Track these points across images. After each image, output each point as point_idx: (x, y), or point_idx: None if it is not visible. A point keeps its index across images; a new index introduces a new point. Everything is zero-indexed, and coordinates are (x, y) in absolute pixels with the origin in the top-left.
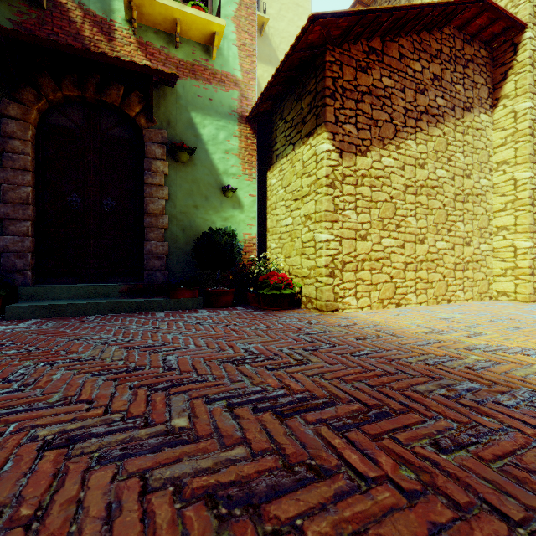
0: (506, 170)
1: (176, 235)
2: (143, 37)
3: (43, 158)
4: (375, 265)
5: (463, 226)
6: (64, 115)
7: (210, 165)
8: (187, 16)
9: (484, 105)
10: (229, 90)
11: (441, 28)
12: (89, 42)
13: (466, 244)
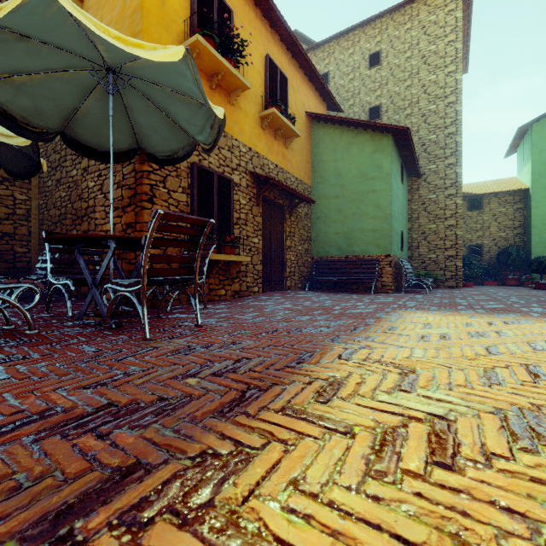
0: None
1: None
2: None
3: None
4: None
5: None
6: None
7: None
8: None
9: None
10: None
11: None
12: None
13: None
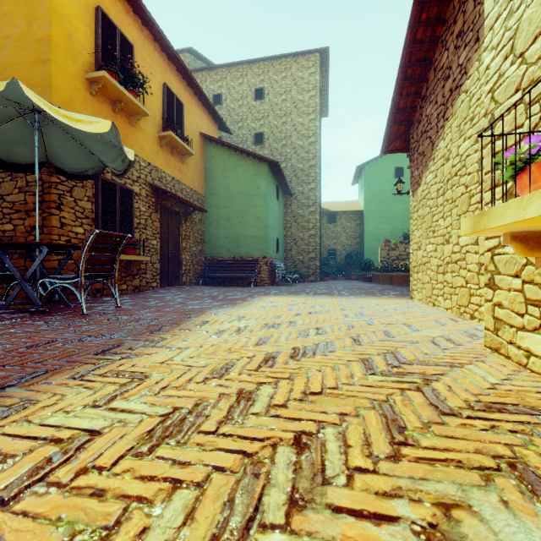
0: None
1: None
2: None
3: None
4: (424, 268)
5: None
6: None
7: None
8: None
9: None
10: None
11: None
12: None
13: None
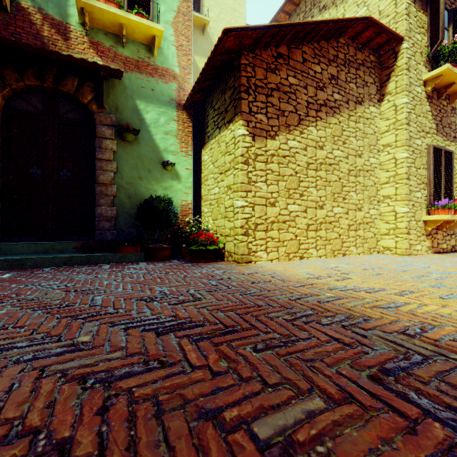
0: (389, 151)
1: (123, 201)
2: (95, 37)
3: (8, 137)
4: (282, 226)
5: (356, 195)
6: (26, 101)
7: (152, 144)
8: (131, 22)
9: (373, 100)
10: (168, 83)
11: (337, 38)
12: (47, 41)
13: (358, 209)
